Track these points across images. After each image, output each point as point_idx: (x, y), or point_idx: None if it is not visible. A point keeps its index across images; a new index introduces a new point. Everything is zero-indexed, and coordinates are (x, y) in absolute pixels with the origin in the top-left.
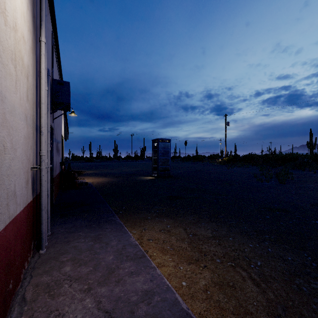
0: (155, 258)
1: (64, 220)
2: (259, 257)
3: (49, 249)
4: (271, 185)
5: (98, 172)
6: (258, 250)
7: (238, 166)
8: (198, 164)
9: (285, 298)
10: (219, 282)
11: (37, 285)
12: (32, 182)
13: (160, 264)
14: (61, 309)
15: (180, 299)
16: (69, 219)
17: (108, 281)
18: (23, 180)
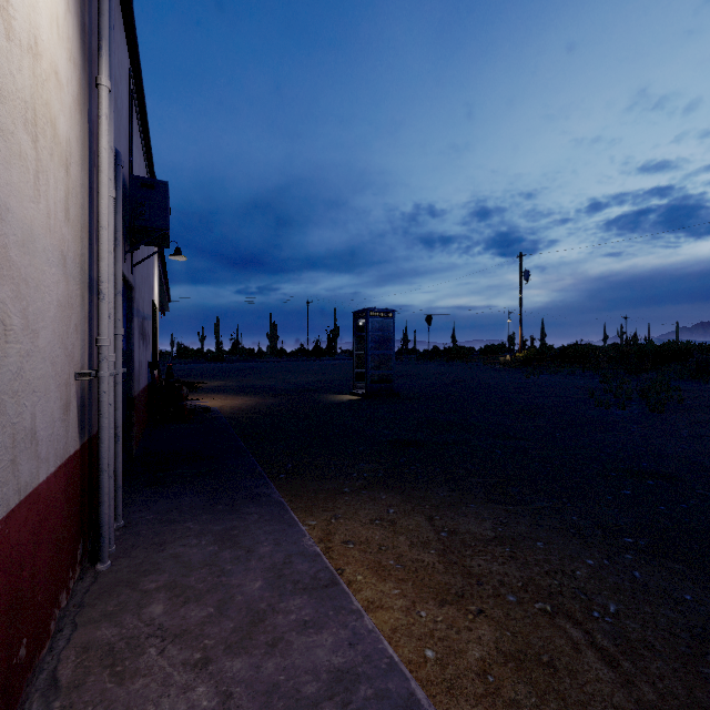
0: (360, 587)
1: (156, 494)
2: (612, 591)
3: (118, 560)
4: (630, 416)
5: (234, 385)
6: (608, 574)
7: (550, 372)
8: (456, 367)
9: (684, 701)
10: (515, 653)
11: (85, 649)
12: (78, 407)
13: (373, 603)
14: (138, 709)
15: (420, 695)
16: (167, 491)
17: (250, 644)
18: (55, 403)
